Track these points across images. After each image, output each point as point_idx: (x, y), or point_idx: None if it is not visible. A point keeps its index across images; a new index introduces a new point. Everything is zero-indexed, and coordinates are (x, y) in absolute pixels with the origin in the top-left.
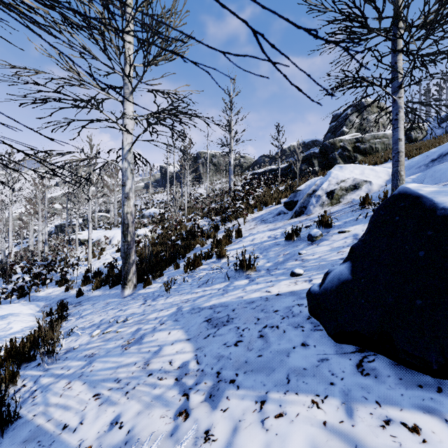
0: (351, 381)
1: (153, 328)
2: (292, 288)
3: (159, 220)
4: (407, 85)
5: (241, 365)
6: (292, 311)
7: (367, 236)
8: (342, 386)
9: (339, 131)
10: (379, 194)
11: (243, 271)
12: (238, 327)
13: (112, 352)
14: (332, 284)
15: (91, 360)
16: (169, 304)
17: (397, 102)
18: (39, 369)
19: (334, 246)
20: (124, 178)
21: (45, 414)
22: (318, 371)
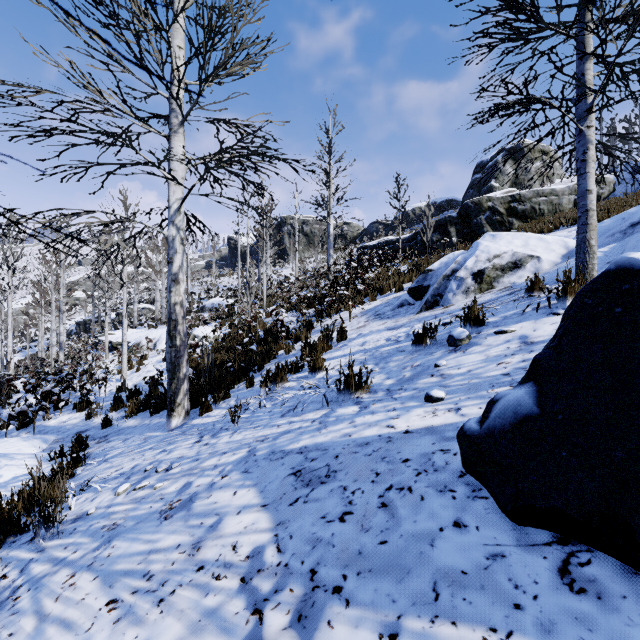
0: (553, 603)
1: (210, 484)
2: (430, 421)
3: (225, 314)
4: (603, 107)
5: (351, 558)
6: (432, 462)
7: (563, 340)
8: (538, 613)
9: (485, 186)
10: (553, 275)
11: (350, 392)
12: (344, 487)
13: (144, 523)
14: (504, 421)
15: (111, 536)
16: (236, 443)
17: (586, 134)
18: (31, 548)
19: (491, 353)
20: (171, 251)
21: (28, 634)
22: (488, 578)
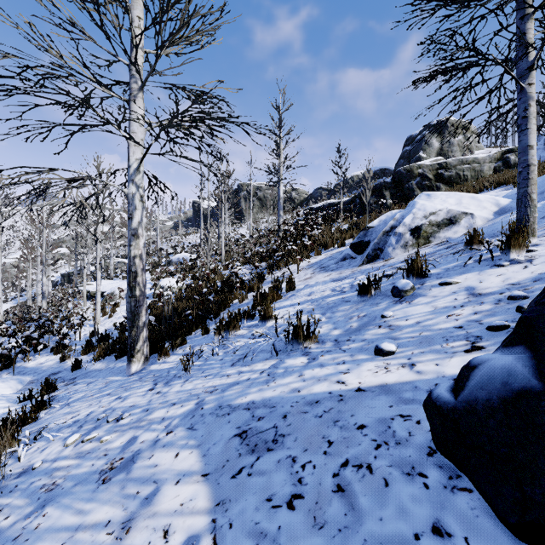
0: None
1: (154, 440)
2: (383, 377)
3: (189, 267)
4: None
5: None
6: (392, 432)
7: None
8: None
9: (414, 157)
10: (489, 229)
11: (298, 342)
12: (293, 457)
13: (82, 485)
14: (489, 394)
15: (46, 500)
16: (186, 393)
17: (527, 91)
18: None
19: (439, 305)
20: (131, 207)
21: None
22: None
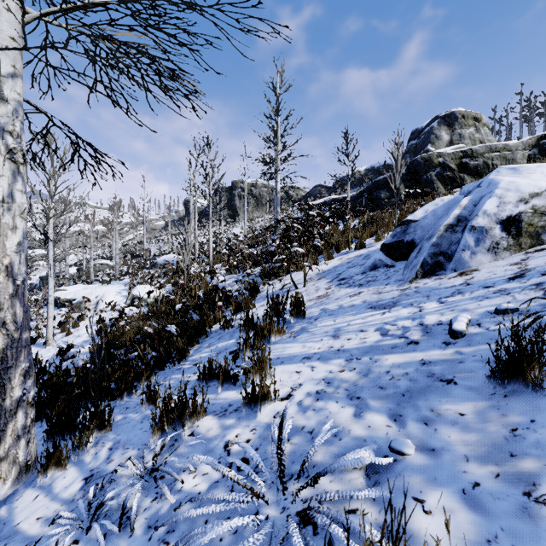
0: None
1: None
2: None
3: (173, 271)
4: None
5: None
6: None
7: None
8: None
9: (421, 151)
10: None
11: None
12: None
13: None
14: None
15: None
16: None
17: None
18: None
19: None
20: None
21: None
22: None
